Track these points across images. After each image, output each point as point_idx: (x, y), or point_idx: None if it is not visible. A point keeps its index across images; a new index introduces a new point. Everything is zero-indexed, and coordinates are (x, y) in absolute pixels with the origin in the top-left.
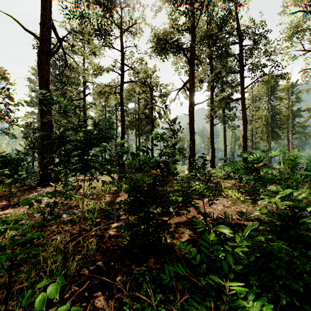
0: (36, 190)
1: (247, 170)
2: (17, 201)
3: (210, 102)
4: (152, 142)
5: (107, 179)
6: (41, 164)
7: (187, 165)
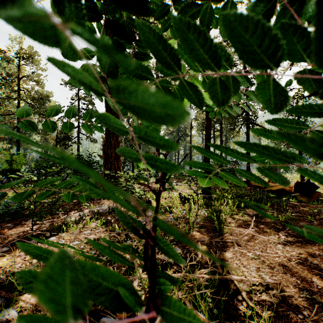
0: (95, 203)
1: None
2: (44, 229)
3: None
4: (248, 138)
5: (185, 190)
6: (105, 167)
7: (292, 174)
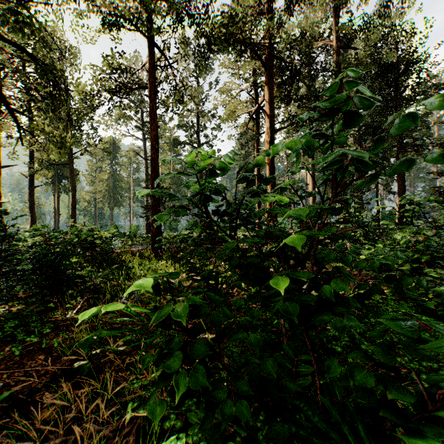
0: None
1: (33, 234)
2: None
3: (30, 157)
4: None
5: None
6: None
7: None
